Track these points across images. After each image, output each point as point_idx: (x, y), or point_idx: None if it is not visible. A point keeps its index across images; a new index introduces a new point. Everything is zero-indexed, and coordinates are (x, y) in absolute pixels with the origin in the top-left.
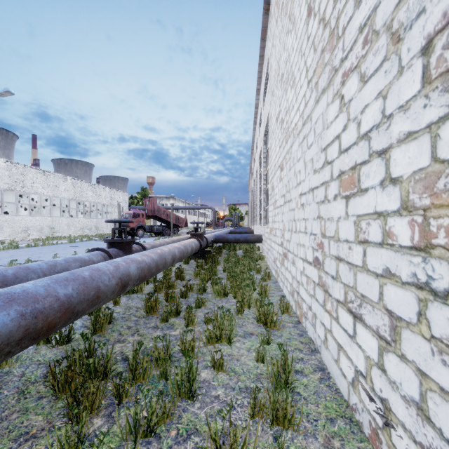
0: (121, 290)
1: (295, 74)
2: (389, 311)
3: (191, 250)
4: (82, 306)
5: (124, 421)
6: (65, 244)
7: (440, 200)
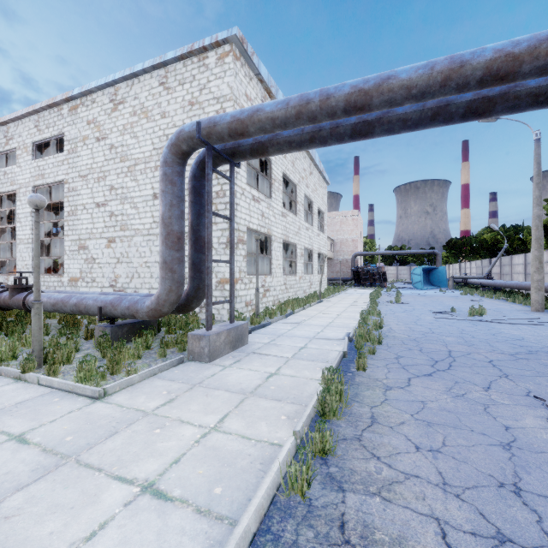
0: None
1: (139, 206)
2: None
3: None
4: None
5: None
6: None
7: None
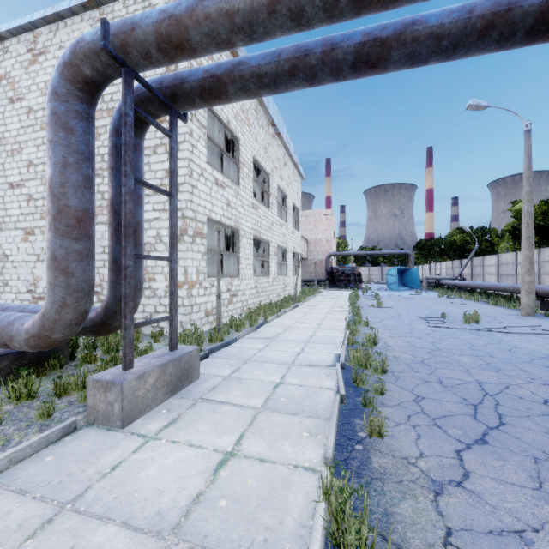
0: None
1: None
2: None
3: None
4: None
5: None
6: None
7: (147, 272)
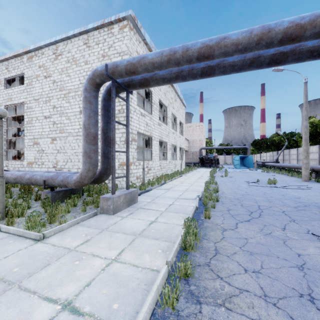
0: None
1: (71, 118)
2: None
3: None
4: None
5: None
6: None
7: None
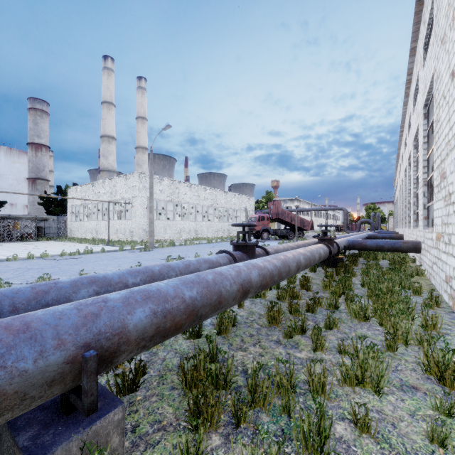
0: (242, 297)
1: None
2: None
3: (319, 257)
4: (205, 310)
5: (241, 452)
6: (205, 244)
7: None
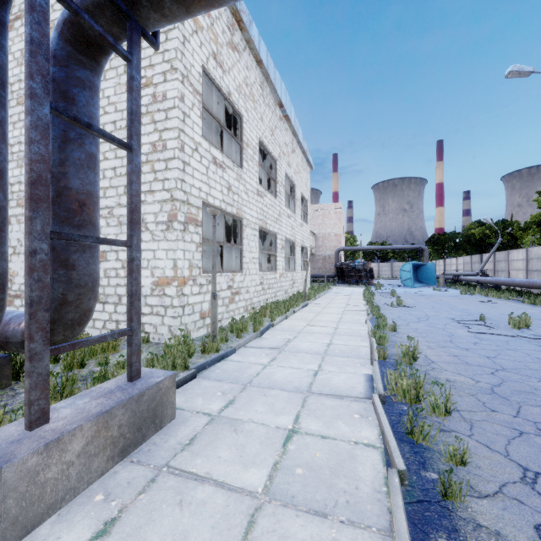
0: None
1: None
2: (118, 295)
3: None
4: None
5: None
6: None
7: None
